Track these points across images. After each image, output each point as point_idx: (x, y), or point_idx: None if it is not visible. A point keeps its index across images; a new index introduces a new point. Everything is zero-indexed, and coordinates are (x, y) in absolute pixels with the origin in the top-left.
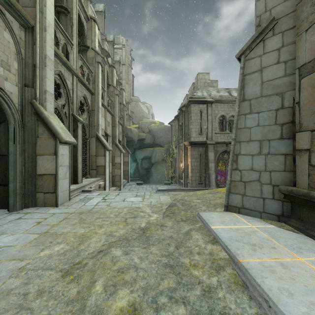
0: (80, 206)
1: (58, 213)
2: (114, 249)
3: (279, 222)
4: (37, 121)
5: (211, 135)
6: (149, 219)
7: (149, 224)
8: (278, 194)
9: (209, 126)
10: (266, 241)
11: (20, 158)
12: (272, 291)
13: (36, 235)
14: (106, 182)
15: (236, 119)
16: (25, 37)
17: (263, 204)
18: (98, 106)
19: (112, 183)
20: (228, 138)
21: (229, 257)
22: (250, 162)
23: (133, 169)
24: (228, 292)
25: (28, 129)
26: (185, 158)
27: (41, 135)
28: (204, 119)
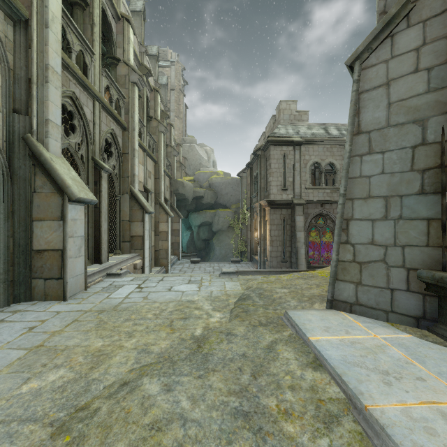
0: (101, 299)
1: (64, 312)
2: (148, 381)
3: (418, 329)
4: (34, 167)
5: (299, 191)
6: (209, 322)
7: (208, 331)
8: (416, 283)
9: (297, 178)
10: (405, 365)
11: (6, 225)
12: None
13: (22, 351)
14: (145, 261)
15: (346, 163)
16: (15, 36)
17: (390, 298)
18: (133, 148)
19: (155, 261)
20: (324, 195)
21: (345, 396)
22: (369, 232)
23: (186, 240)
24: None
25: (20, 180)
26: (262, 224)
27: (39, 189)
28: (290, 168)
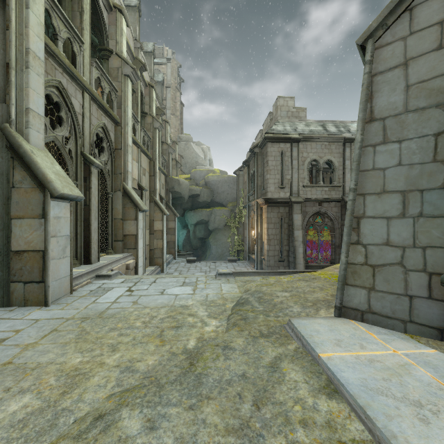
0: (87, 304)
1: (44, 320)
2: (128, 414)
3: (442, 342)
4: (12, 160)
5: (297, 189)
6: (203, 331)
7: (202, 342)
8: (440, 290)
9: (295, 175)
10: (439, 392)
11: None
12: None
13: None
14: (139, 260)
15: (356, 154)
16: None
17: (409, 306)
18: (126, 143)
19: (150, 260)
20: (322, 193)
21: (371, 436)
22: (383, 231)
23: (182, 239)
24: None
25: None
26: (259, 223)
27: (18, 184)
28: (288, 165)
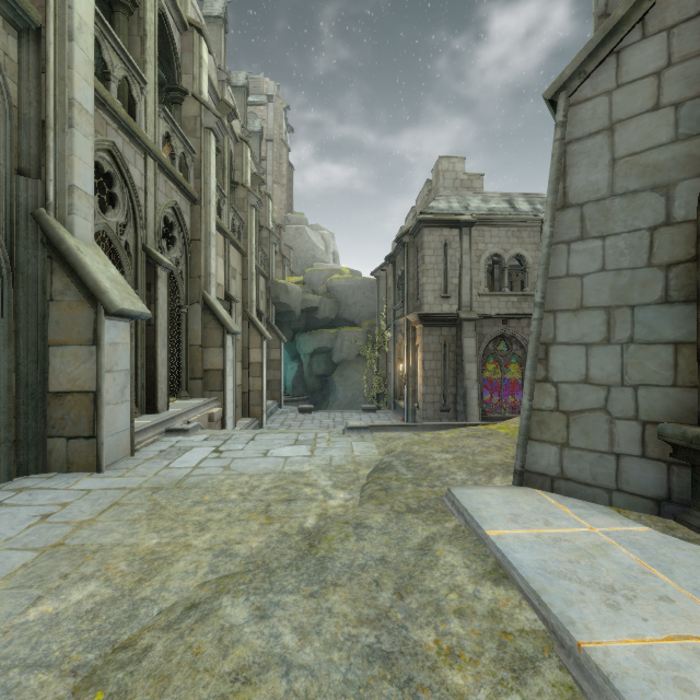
0: (157, 470)
1: (98, 491)
2: (230, 602)
3: (659, 518)
4: (50, 261)
5: (469, 300)
6: (327, 506)
7: (325, 520)
8: (656, 445)
9: (466, 278)
10: (640, 576)
11: (6, 353)
12: None
13: (30, 553)
14: (227, 409)
15: (544, 254)
16: (20, 53)
17: (615, 469)
18: (208, 231)
19: (242, 409)
20: (508, 305)
21: (545, 626)
22: (581, 363)
23: (292, 377)
24: None
25: (28, 281)
26: (410, 351)
27: (59, 296)
28: (454, 262)
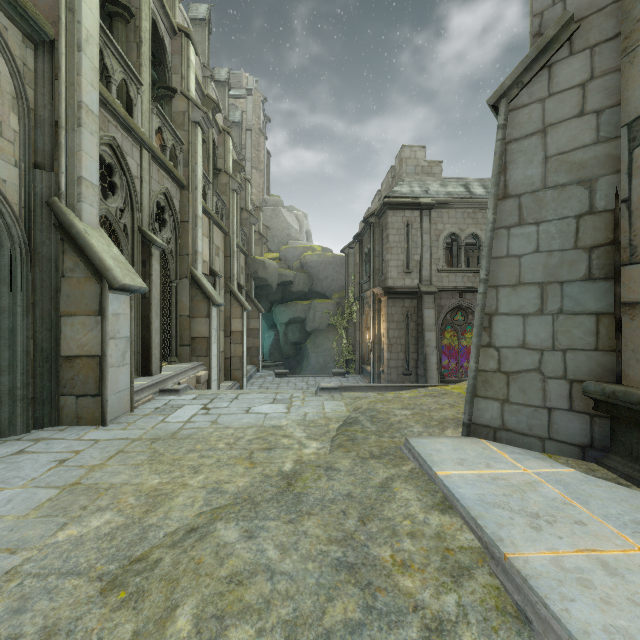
0: (154, 424)
1: (105, 441)
2: (223, 526)
3: (584, 462)
4: (62, 242)
5: (429, 274)
6: (302, 454)
7: (301, 465)
8: (581, 400)
9: (426, 255)
10: (561, 506)
11: (25, 322)
12: (592, 637)
13: (53, 490)
14: (212, 372)
15: (488, 237)
16: (36, 63)
17: (547, 420)
18: (195, 213)
19: (225, 373)
20: (464, 279)
21: (480, 544)
22: (519, 331)
23: (269, 344)
24: (483, 632)
25: (43, 260)
26: (376, 321)
27: (69, 273)
28: (416, 241)
